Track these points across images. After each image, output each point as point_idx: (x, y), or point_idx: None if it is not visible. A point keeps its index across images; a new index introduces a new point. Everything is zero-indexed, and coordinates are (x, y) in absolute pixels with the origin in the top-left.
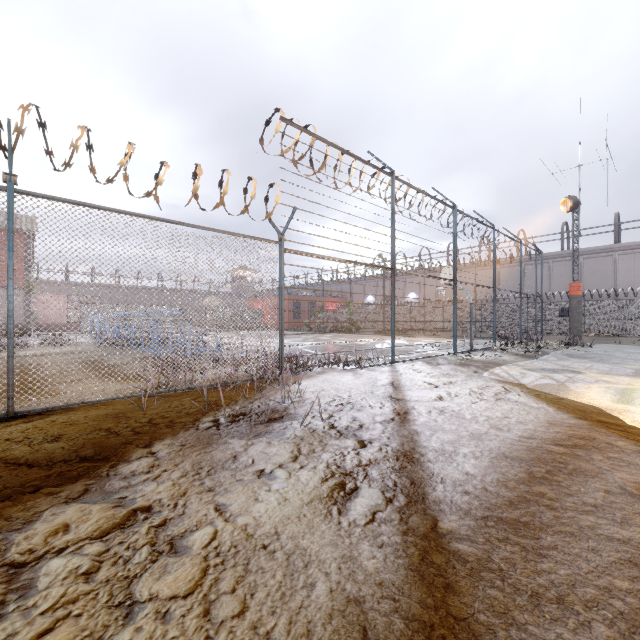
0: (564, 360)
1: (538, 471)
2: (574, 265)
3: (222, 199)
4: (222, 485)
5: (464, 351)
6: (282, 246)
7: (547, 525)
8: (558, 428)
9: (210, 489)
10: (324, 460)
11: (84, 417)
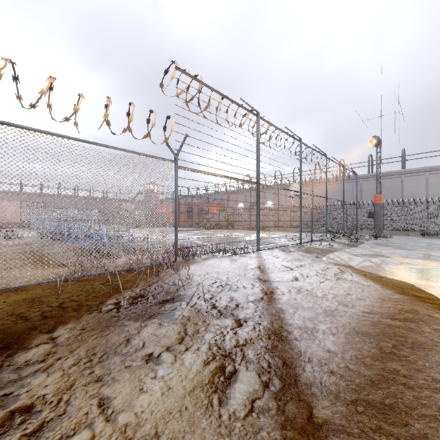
0: (375, 247)
1: (386, 346)
2: (377, 183)
3: (128, 125)
4: (110, 373)
5: (307, 241)
6: (176, 164)
7: (410, 407)
8: (389, 303)
9: (98, 379)
10: (206, 341)
11: (2, 302)
